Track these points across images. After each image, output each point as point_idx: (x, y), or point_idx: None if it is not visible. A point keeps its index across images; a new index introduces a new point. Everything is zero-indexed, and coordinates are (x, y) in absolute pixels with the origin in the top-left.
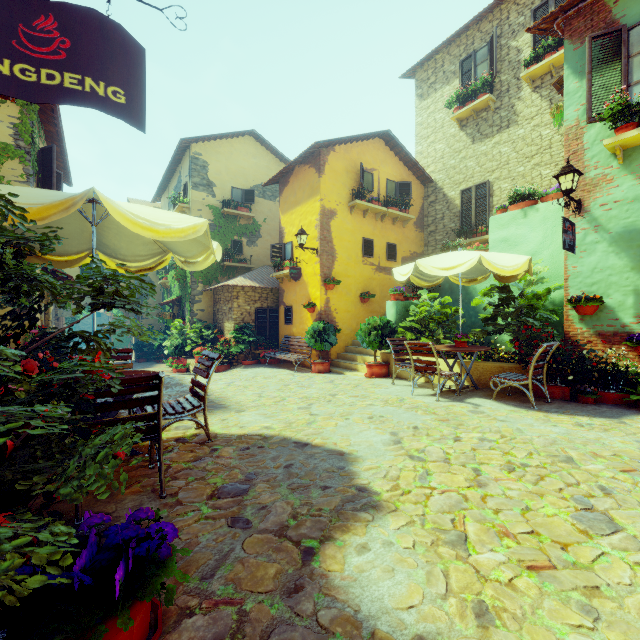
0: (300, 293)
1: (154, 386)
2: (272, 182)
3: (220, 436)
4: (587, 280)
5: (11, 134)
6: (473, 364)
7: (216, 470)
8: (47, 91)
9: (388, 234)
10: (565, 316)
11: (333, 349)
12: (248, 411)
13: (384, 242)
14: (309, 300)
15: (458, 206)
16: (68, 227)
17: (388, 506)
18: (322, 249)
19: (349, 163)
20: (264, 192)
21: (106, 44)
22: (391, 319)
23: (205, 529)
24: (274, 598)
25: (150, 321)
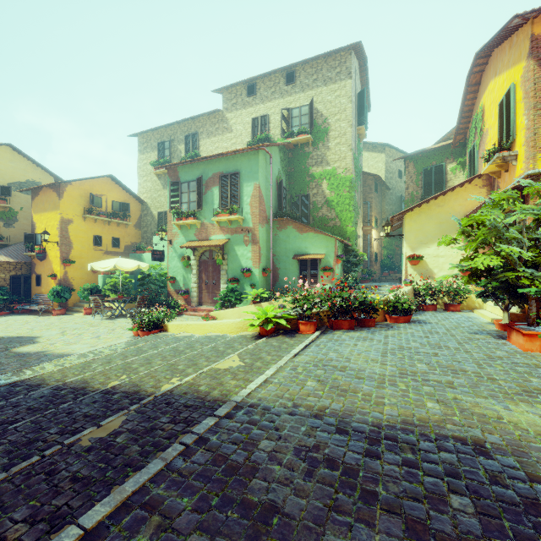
0: (47, 267)
1: None
2: (26, 190)
3: None
4: (173, 270)
5: None
6: (129, 305)
7: None
8: None
9: (114, 232)
10: (168, 284)
11: (70, 301)
12: None
13: (111, 237)
14: (53, 272)
15: (157, 220)
16: None
17: (41, 343)
18: (62, 242)
19: (83, 191)
20: (21, 188)
21: None
22: (101, 284)
23: None
24: None
25: None
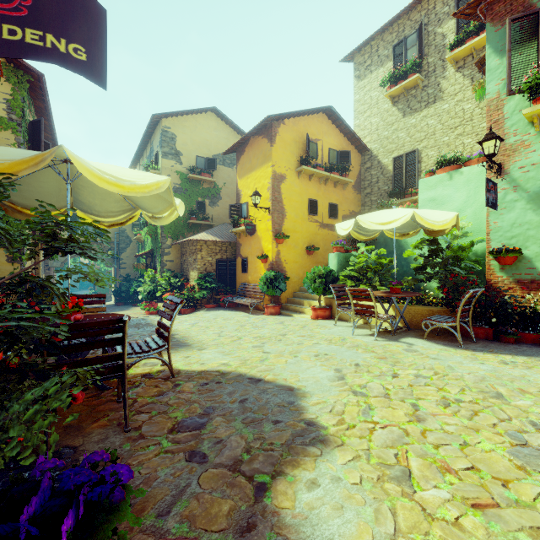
0: (254, 246)
1: (119, 329)
2: (230, 151)
3: (182, 372)
4: (507, 234)
5: (4, 108)
6: (406, 308)
7: (177, 404)
8: (9, 46)
9: (330, 195)
10: (487, 266)
11: (283, 294)
12: (208, 349)
13: (327, 202)
14: (262, 252)
15: (391, 171)
16: (47, 185)
17: (335, 440)
18: (273, 208)
19: (297, 134)
20: (224, 160)
21: (67, 3)
22: (333, 268)
23: (164, 463)
24: (227, 537)
25: (127, 271)
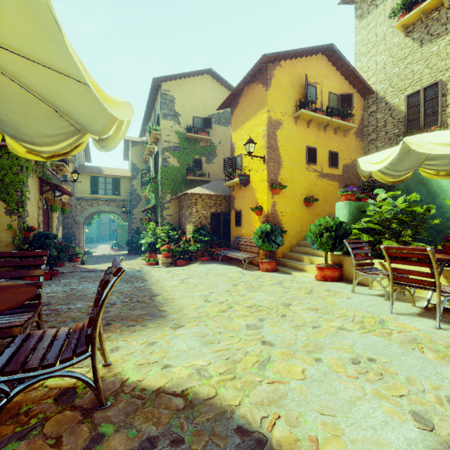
0: (248, 198)
1: None
2: (225, 106)
3: (125, 391)
4: None
5: None
6: None
7: None
8: None
9: (330, 143)
10: None
11: (279, 249)
12: (186, 327)
13: (326, 150)
14: (257, 204)
15: (403, 111)
16: None
17: None
18: (269, 157)
19: (294, 77)
20: (219, 119)
21: None
22: (342, 220)
23: None
24: None
25: (138, 224)
